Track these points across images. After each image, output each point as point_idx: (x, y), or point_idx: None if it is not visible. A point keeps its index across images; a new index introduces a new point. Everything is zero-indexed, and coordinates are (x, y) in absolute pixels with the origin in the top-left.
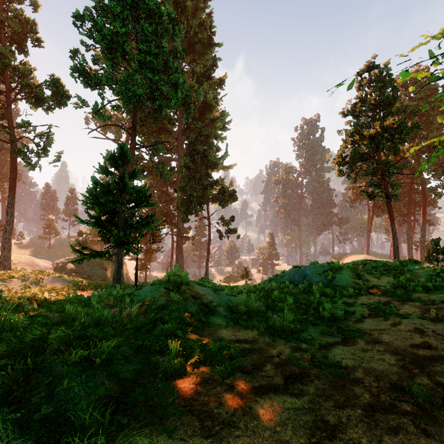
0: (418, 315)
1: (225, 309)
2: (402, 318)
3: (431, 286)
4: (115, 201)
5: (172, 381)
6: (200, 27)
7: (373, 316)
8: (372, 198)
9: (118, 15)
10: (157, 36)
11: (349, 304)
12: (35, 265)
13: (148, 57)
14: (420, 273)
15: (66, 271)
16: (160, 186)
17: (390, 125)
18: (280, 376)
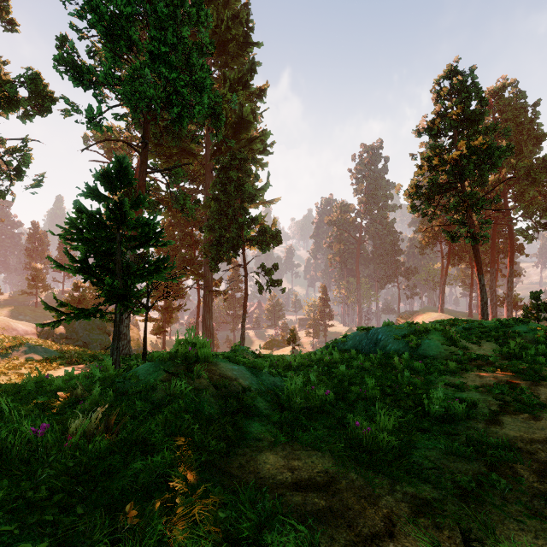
0: None
1: (268, 403)
2: None
3: None
4: (110, 238)
5: None
6: (234, 21)
7: (509, 410)
8: (456, 239)
9: None
10: (175, 22)
11: (457, 387)
12: (11, 329)
13: (163, 48)
14: (531, 337)
15: (54, 337)
16: (182, 225)
17: (478, 145)
18: None
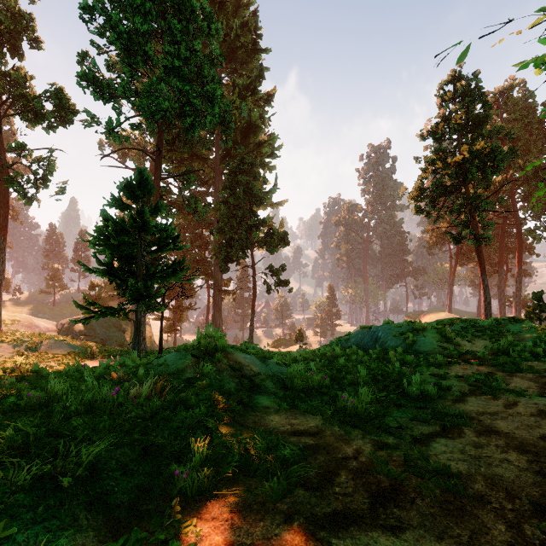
0: (536, 391)
1: (275, 385)
2: (517, 395)
3: (541, 352)
4: (132, 243)
5: (194, 506)
6: (242, 28)
7: (477, 392)
8: (459, 241)
9: (138, 8)
10: (188, 36)
11: (440, 377)
12: (34, 326)
13: (177, 62)
14: (523, 335)
15: (74, 334)
16: (193, 227)
17: (481, 149)
18: (363, 493)
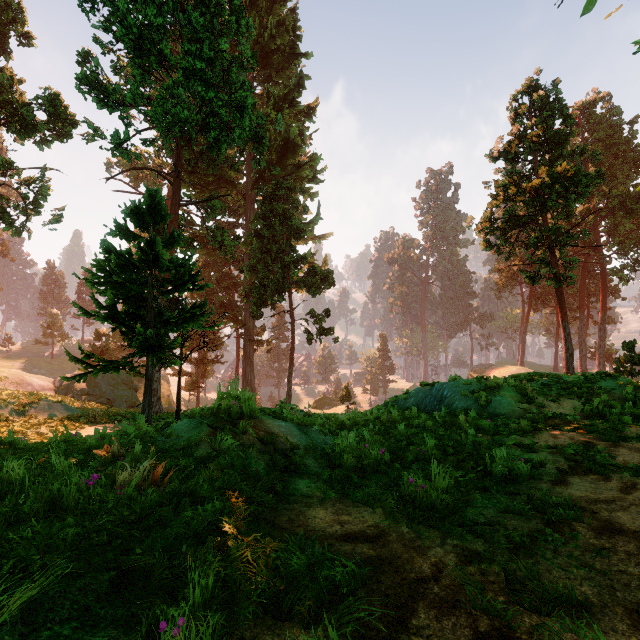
0: None
1: (318, 462)
2: (633, 474)
3: None
4: (141, 281)
5: None
6: (278, 28)
7: (579, 470)
8: (536, 281)
9: None
10: (212, 33)
11: (527, 448)
12: (26, 384)
13: (199, 64)
14: (619, 394)
15: (74, 393)
16: (219, 265)
17: (562, 172)
18: None
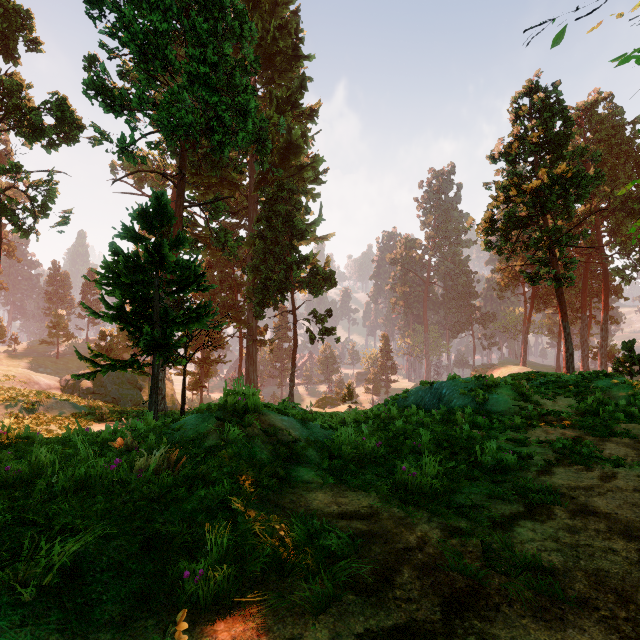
0: (635, 460)
1: (319, 453)
2: (614, 465)
3: (636, 412)
4: (148, 282)
5: (208, 621)
6: (281, 31)
7: (565, 462)
8: (536, 281)
9: (156, 4)
10: (216, 38)
11: (518, 442)
12: (33, 383)
13: (203, 68)
14: (614, 392)
15: (80, 392)
16: (223, 265)
17: (562, 173)
18: (432, 597)
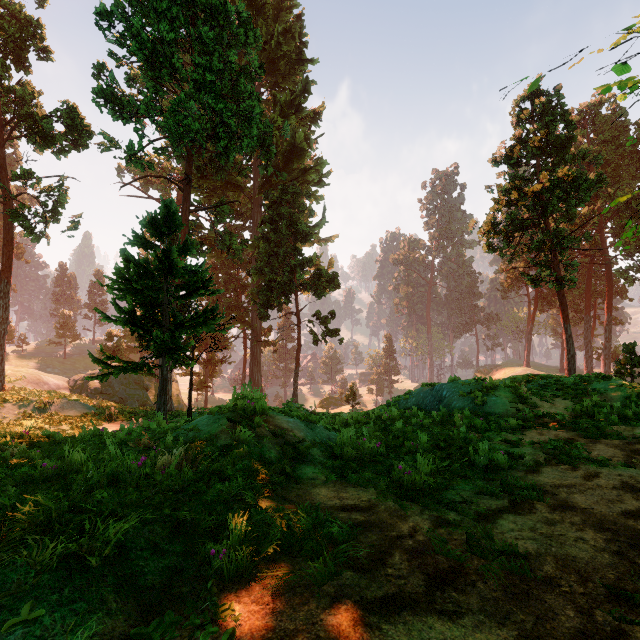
0: (621, 460)
1: (322, 453)
2: (599, 465)
3: (630, 415)
4: (157, 287)
5: (232, 589)
6: (285, 35)
7: (553, 462)
8: (537, 284)
9: (163, 13)
10: (221, 45)
11: (512, 443)
12: (42, 383)
13: (209, 76)
14: (611, 395)
15: (89, 392)
16: (227, 267)
17: (563, 177)
18: (418, 575)
